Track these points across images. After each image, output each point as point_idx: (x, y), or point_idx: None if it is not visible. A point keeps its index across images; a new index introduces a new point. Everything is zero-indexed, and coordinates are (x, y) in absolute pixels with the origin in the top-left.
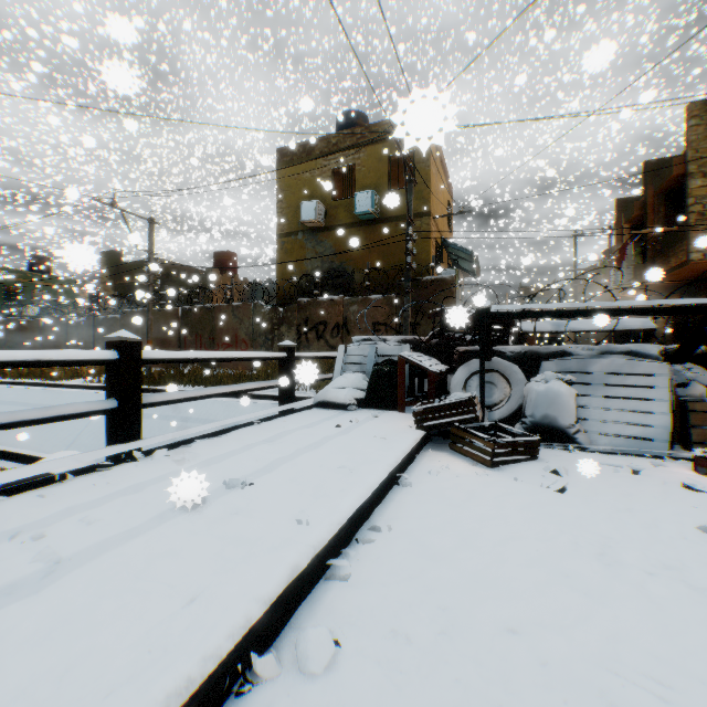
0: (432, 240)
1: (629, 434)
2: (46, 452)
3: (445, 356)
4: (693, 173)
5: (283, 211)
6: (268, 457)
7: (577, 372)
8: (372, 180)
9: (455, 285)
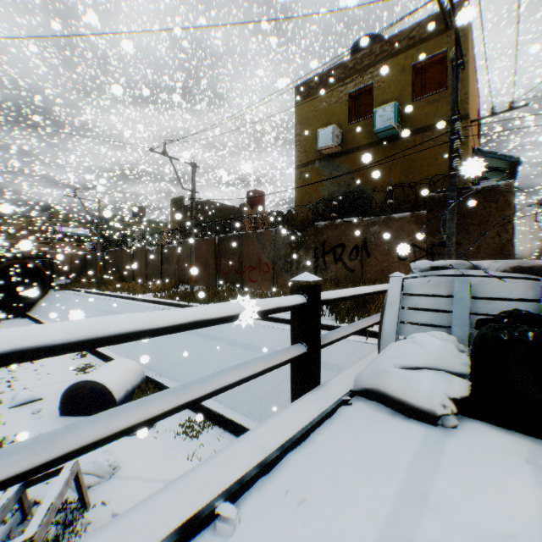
0: (468, 147)
1: None
2: (117, 353)
3: None
4: None
5: (301, 143)
6: None
7: None
8: (393, 94)
9: (512, 193)
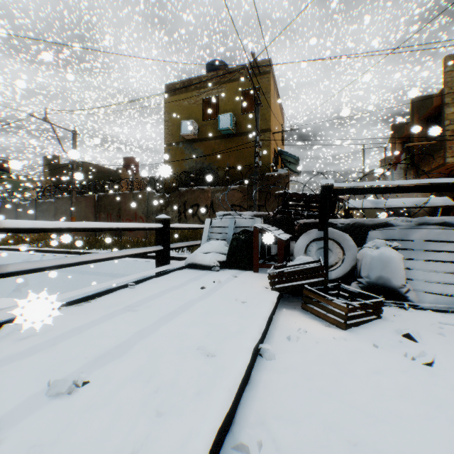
0: (271, 148)
1: (452, 293)
2: None
3: (287, 227)
4: (448, 104)
5: (169, 128)
6: (126, 331)
7: (399, 240)
8: (231, 107)
9: (288, 179)
